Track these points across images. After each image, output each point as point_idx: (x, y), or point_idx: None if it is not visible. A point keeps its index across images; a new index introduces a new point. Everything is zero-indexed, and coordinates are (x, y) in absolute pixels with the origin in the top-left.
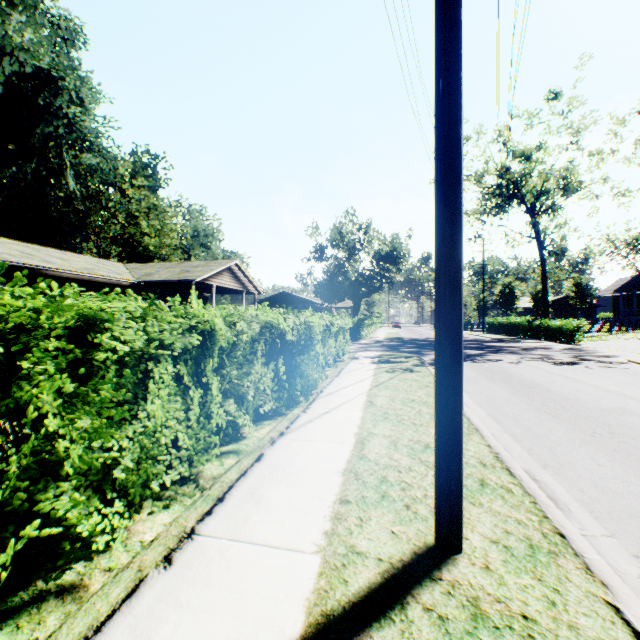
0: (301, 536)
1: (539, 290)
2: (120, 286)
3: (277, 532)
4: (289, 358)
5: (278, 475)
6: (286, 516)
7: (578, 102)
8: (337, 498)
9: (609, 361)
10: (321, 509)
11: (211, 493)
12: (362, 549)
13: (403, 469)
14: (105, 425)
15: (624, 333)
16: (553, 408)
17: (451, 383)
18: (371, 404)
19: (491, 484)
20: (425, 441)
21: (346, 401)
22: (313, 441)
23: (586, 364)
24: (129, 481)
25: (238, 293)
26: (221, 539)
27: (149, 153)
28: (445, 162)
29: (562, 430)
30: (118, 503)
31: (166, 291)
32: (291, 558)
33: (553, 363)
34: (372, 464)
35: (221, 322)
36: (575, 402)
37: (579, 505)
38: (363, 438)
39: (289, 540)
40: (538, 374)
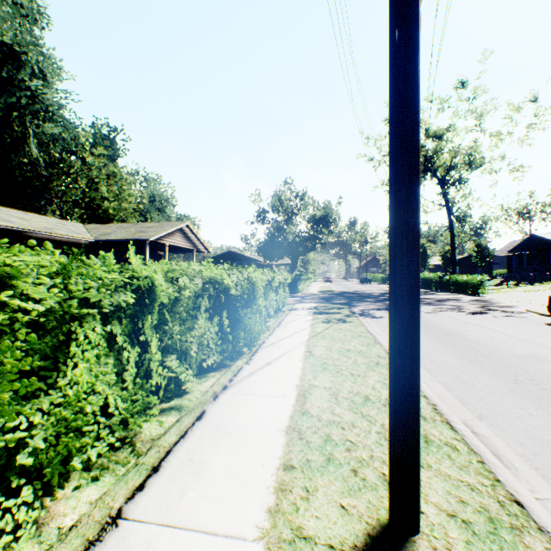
0: (242, 516)
1: (447, 250)
2: (79, 244)
3: (215, 512)
4: (233, 312)
5: (219, 436)
6: (226, 489)
7: (481, 91)
8: (281, 463)
9: (511, 311)
10: (264, 478)
11: (146, 461)
12: (310, 532)
13: (346, 425)
14: (7, 401)
15: (518, 286)
16: (474, 355)
17: (409, 346)
18: (310, 354)
19: (435, 441)
20: (364, 393)
21: (287, 351)
22: (256, 395)
23: (493, 314)
24: (48, 457)
25: (189, 251)
26: (150, 524)
27: (108, 125)
28: (402, 101)
29: (487, 378)
30: (27, 490)
31: (123, 249)
32: (230, 549)
33: (465, 313)
34: (315, 420)
35: (160, 278)
36: (492, 349)
37: (523, 461)
38: (304, 391)
39: (228, 523)
40: (454, 323)
